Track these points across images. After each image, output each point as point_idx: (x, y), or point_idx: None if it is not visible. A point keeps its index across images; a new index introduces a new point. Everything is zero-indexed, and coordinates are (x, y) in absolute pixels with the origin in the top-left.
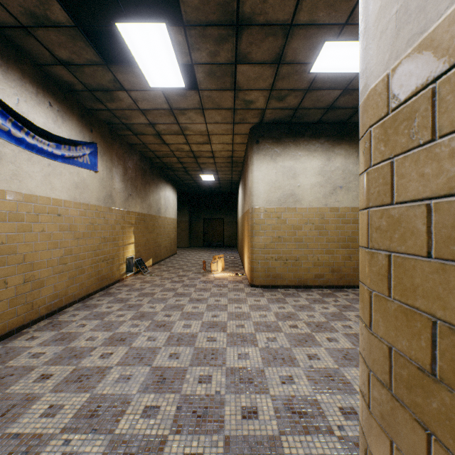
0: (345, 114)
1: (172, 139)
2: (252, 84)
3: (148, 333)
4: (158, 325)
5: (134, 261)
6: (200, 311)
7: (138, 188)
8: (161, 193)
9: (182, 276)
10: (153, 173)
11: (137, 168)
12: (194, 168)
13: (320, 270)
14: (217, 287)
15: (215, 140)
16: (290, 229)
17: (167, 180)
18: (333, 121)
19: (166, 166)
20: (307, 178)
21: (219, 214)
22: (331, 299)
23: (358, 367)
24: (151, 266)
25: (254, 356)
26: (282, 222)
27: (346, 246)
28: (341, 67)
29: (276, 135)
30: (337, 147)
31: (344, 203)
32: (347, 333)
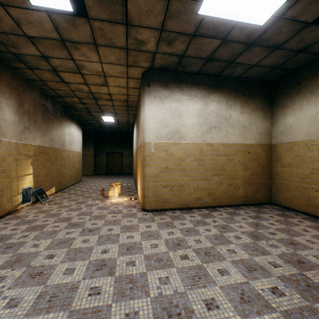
0: (220, 66)
1: (70, 78)
2: (144, 20)
3: (13, 292)
4: (32, 275)
5: (32, 191)
6: (90, 246)
7: (38, 123)
8: (65, 130)
9: (81, 203)
10: (56, 111)
11: (36, 103)
12: (95, 109)
13: (200, 194)
14: (112, 213)
15: (111, 82)
16: (176, 160)
17: (72, 119)
18: (210, 73)
19: (69, 106)
20: (189, 118)
21: (119, 149)
22: (210, 220)
23: (260, 314)
24: (53, 194)
25: (145, 316)
26: (169, 155)
27: (219, 174)
28: (225, 11)
29: (165, 80)
30: (212, 95)
31: (217, 140)
32: (234, 260)
